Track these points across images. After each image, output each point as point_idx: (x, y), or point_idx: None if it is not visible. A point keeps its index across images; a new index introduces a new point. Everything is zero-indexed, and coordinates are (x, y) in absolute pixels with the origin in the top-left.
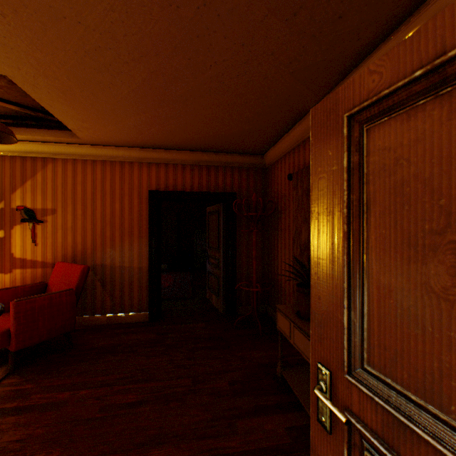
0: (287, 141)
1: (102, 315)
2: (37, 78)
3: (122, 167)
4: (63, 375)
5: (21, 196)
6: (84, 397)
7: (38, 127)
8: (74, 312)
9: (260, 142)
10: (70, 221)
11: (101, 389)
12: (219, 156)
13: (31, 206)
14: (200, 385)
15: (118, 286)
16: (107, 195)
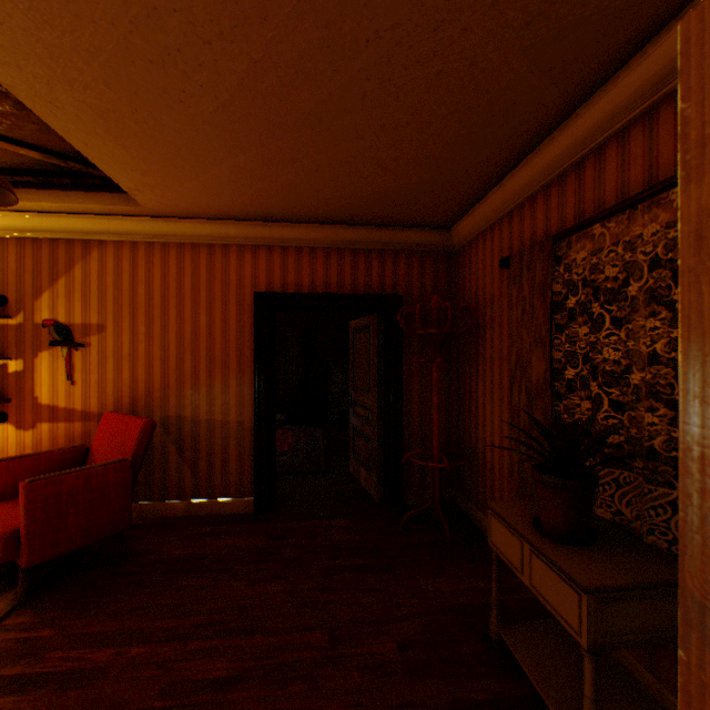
0: (498, 199)
1: (179, 502)
2: (53, 86)
3: (211, 254)
4: (106, 614)
5: (49, 303)
6: (136, 661)
7: (74, 188)
8: (128, 499)
9: (446, 203)
10: (127, 344)
11: (167, 646)
12: (372, 232)
13: (66, 319)
14: (344, 648)
15: (204, 453)
16: (187, 301)
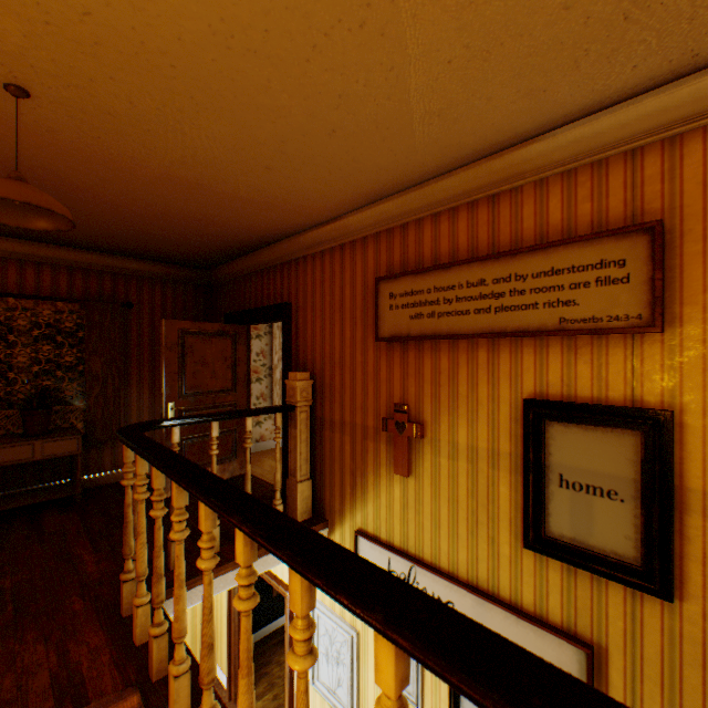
0: None
1: None
2: None
3: None
4: None
5: None
6: None
7: None
8: None
9: None
10: None
11: None
12: None
13: None
14: None
15: None
16: None
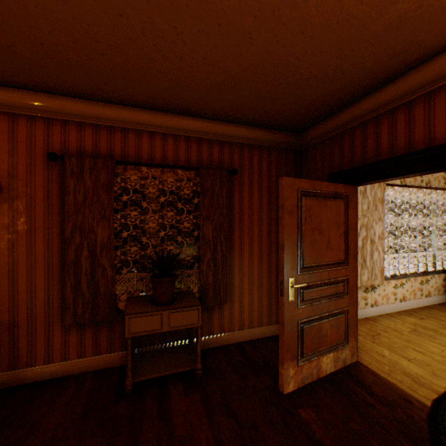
0: (40, 102)
1: None
2: None
3: None
4: None
5: None
6: None
7: None
8: None
9: None
10: None
11: None
12: None
13: None
14: None
15: None
16: None
